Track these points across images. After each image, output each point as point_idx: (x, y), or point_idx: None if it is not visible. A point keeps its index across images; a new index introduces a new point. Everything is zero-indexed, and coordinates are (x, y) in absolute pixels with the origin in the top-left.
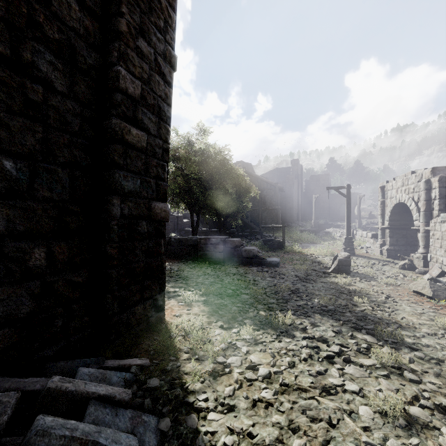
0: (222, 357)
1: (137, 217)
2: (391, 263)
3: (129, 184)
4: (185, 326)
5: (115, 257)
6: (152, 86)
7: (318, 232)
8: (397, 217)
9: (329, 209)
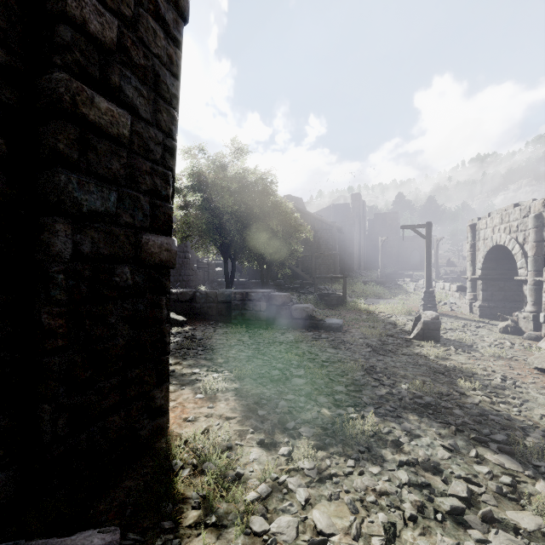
0: (261, 517)
1: (112, 258)
2: (487, 324)
3: (93, 198)
4: (200, 442)
5: (59, 333)
6: (141, 34)
7: (387, 284)
8: (492, 265)
9: (398, 255)
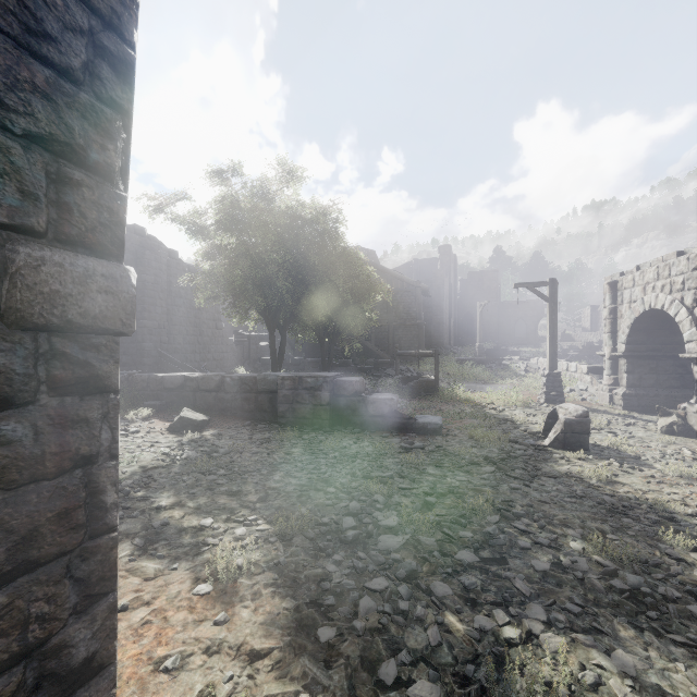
0: None
1: None
2: (638, 419)
3: None
4: None
5: None
6: None
7: (488, 363)
8: (641, 337)
9: (499, 326)
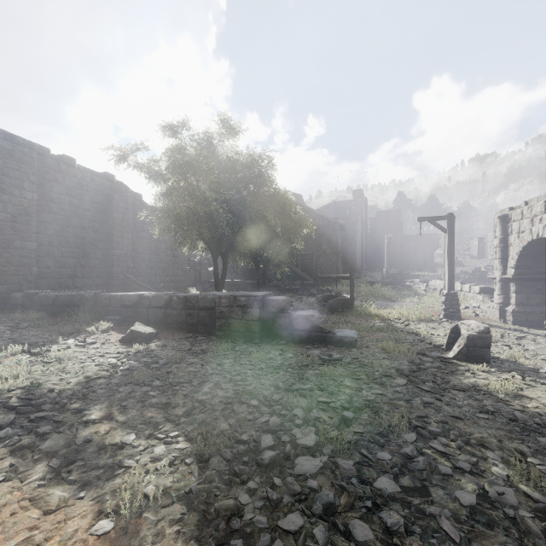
0: None
1: None
2: (527, 333)
3: None
4: None
5: None
6: None
7: (394, 284)
8: (529, 262)
9: (402, 255)
